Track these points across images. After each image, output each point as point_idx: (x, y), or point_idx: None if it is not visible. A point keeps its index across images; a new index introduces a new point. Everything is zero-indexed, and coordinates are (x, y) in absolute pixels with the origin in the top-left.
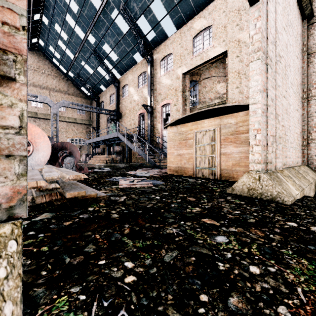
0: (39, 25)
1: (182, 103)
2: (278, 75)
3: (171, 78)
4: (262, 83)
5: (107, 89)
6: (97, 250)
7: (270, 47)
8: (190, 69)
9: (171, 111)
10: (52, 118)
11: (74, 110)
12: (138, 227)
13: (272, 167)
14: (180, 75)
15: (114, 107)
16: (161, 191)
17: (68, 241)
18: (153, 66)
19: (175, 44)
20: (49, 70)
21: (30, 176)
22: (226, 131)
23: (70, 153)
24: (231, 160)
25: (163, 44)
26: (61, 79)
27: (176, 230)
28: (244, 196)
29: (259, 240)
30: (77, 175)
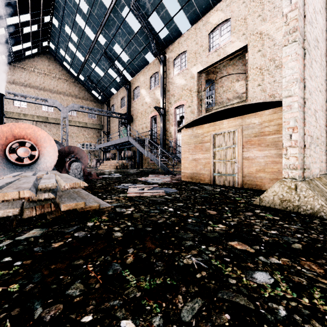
0: (50, 27)
1: (197, 104)
2: (316, 64)
3: (185, 78)
4: (299, 71)
5: (118, 92)
6: (84, 292)
7: (308, 28)
8: (206, 67)
9: (185, 113)
10: (61, 122)
11: (85, 115)
12: (145, 254)
13: (309, 174)
14: (195, 74)
15: (125, 111)
16: (174, 202)
17: (49, 274)
18: (166, 66)
19: (189, 41)
20: (60, 74)
21: (20, 183)
22: (249, 132)
23: (78, 158)
24: (255, 165)
25: (177, 41)
26: (72, 82)
27: (196, 259)
28: (276, 209)
29: (320, 281)
30: (75, 183)
